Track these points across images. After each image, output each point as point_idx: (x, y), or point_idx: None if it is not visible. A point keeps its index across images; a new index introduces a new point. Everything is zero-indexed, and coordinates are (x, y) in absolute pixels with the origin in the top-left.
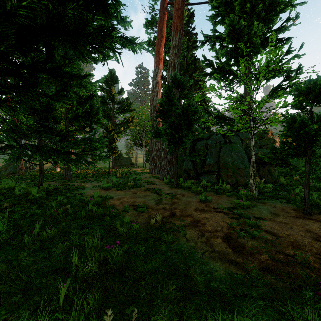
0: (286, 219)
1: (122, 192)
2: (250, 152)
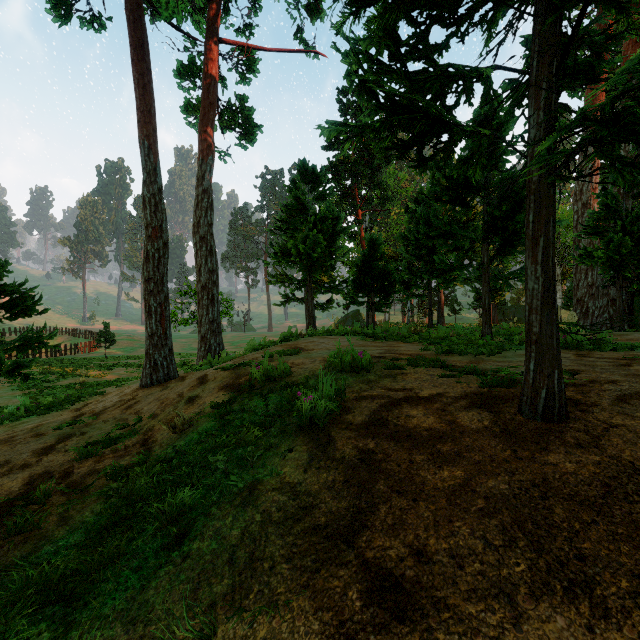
0: None
1: None
2: None
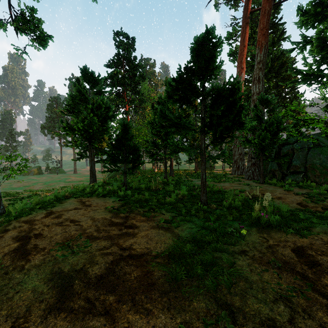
0: None
1: (221, 184)
2: None
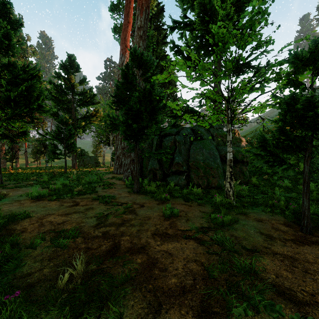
0: (287, 248)
1: (56, 204)
2: (221, 150)
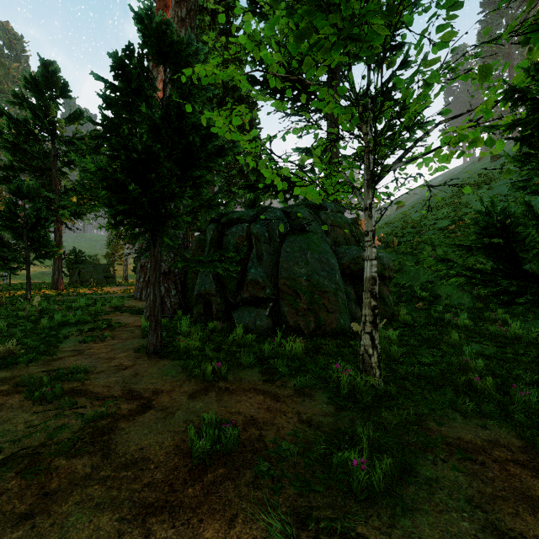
0: None
1: None
2: (343, 254)
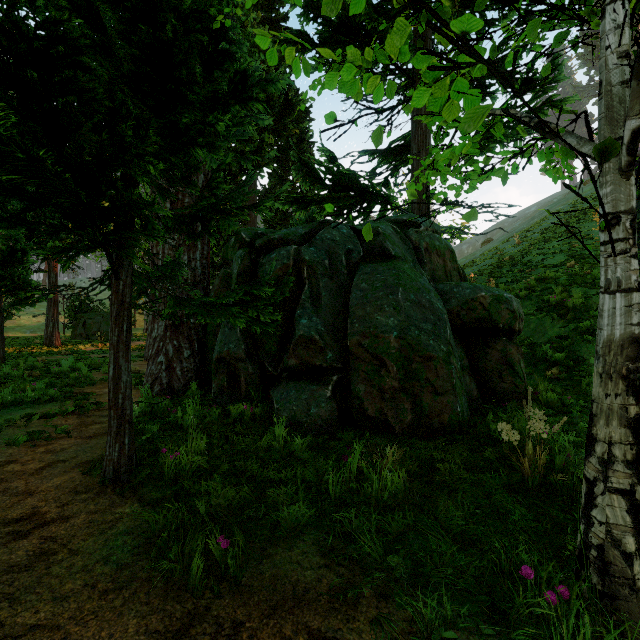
0: None
1: None
2: (449, 295)
